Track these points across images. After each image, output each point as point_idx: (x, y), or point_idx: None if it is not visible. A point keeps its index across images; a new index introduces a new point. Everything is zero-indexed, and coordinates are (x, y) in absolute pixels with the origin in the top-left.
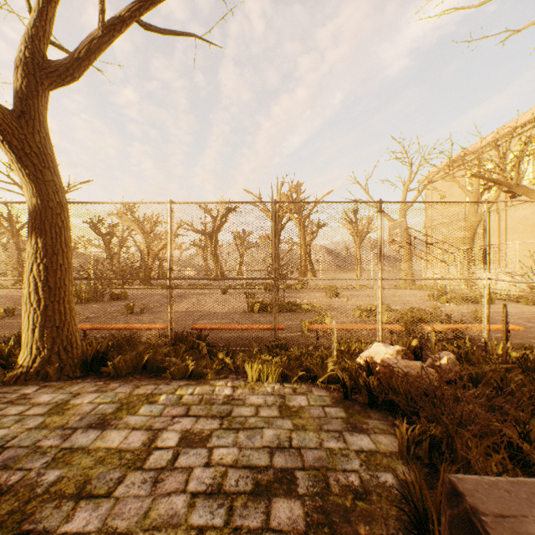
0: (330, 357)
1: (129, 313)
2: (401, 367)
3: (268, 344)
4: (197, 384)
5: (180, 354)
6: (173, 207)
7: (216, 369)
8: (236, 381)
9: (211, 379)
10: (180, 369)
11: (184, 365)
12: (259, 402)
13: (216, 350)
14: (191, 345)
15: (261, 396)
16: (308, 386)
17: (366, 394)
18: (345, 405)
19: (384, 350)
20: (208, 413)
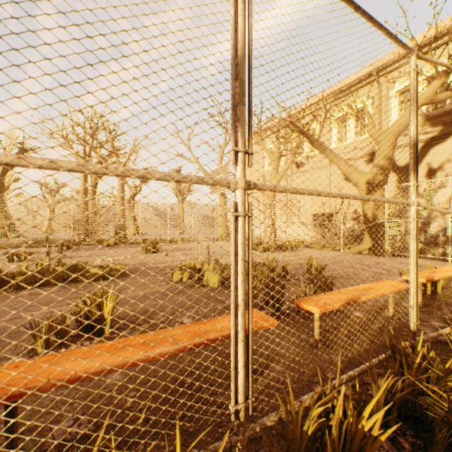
0: None
1: None
2: None
3: None
4: None
5: None
6: None
7: None
8: None
9: None
10: None
11: None
12: None
13: None
14: None
15: None
16: None
17: None
18: None
19: None
20: None
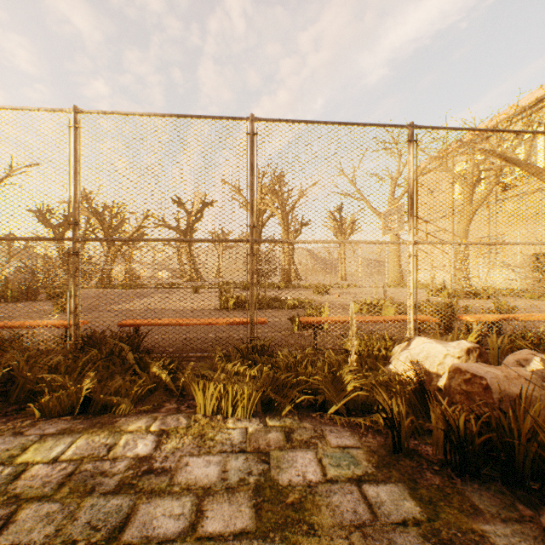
0: (346, 364)
1: (58, 312)
2: (503, 381)
3: (241, 346)
4: (85, 429)
5: (79, 366)
6: (79, 119)
7: (138, 393)
8: (171, 419)
9: (126, 414)
10: (64, 396)
11: (77, 388)
12: (208, 478)
13: (150, 358)
14: (111, 351)
15: (215, 458)
16: (315, 423)
17: (440, 441)
18: (403, 471)
19: (442, 350)
20: (57, 533)
